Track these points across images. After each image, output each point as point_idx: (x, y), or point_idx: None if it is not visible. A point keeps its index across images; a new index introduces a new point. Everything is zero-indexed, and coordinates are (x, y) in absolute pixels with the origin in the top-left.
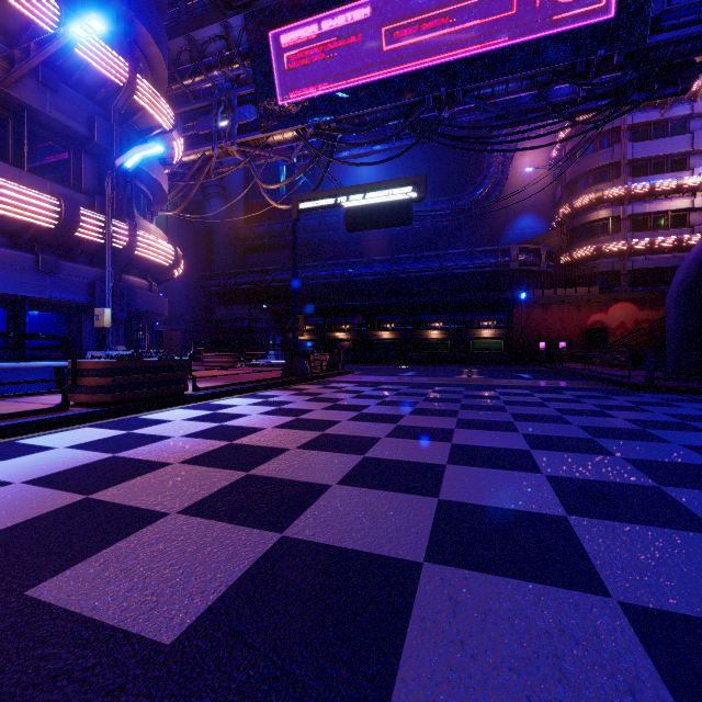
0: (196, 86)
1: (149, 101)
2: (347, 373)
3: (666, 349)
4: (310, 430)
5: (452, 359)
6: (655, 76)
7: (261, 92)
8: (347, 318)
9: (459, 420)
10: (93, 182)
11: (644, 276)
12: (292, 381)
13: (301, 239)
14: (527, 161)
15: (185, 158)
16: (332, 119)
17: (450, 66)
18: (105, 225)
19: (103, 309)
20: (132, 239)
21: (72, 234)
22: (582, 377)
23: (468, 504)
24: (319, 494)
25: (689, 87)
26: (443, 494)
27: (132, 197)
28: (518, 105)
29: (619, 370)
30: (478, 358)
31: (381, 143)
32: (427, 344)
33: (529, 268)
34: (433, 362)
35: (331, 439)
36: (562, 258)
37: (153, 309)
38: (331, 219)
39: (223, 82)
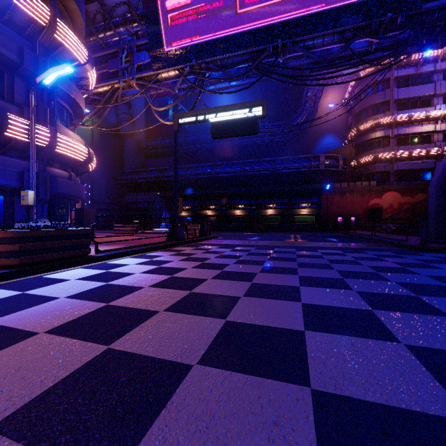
0: (108, 38)
1: (67, 39)
2: (212, 238)
3: (429, 221)
4: (180, 289)
5: (281, 228)
6: (424, 33)
7: (152, 42)
8: (213, 201)
9: (300, 278)
10: (23, 97)
11: (405, 175)
12: (173, 244)
13: (182, 149)
14: (329, 100)
15: (100, 89)
16: (202, 61)
17: (284, 24)
18: (29, 128)
19: (27, 191)
20: (52, 140)
21: (2, 133)
22: (372, 241)
23: (347, 398)
24: (177, 382)
25: (445, 43)
26: (314, 379)
27: (54, 110)
28: (330, 54)
29: (393, 235)
30: (299, 227)
31: (236, 80)
32: (265, 219)
33: (331, 169)
34: (270, 230)
35: (197, 299)
36: (352, 163)
37: (71, 193)
38: (203, 136)
39: (126, 36)
